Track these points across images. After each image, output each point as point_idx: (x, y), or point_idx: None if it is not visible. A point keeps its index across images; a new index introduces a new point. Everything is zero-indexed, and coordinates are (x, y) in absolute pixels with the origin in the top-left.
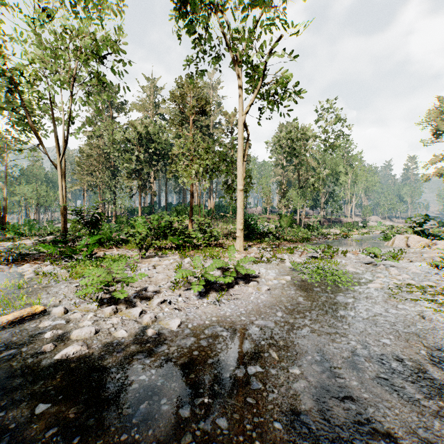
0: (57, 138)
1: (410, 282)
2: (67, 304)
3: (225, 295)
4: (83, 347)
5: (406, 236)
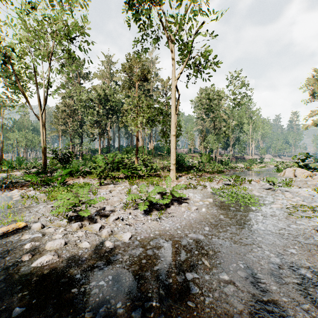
0: (39, 97)
1: (302, 203)
2: (44, 220)
3: (164, 214)
4: (54, 256)
5: (294, 169)
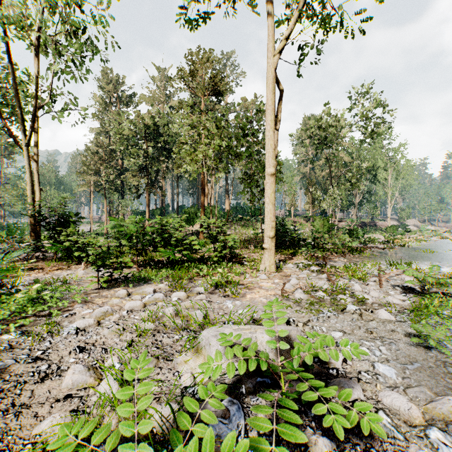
0: (22, 115)
1: None
2: None
3: None
4: None
5: None
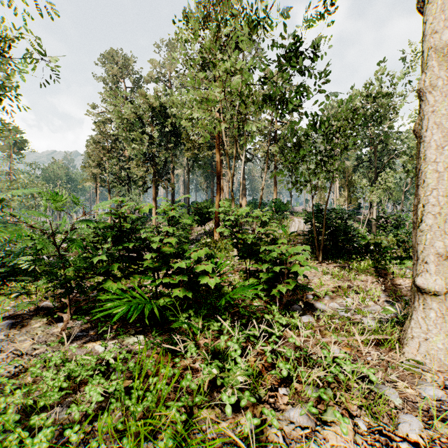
0: None
1: None
2: None
3: None
4: None
5: None
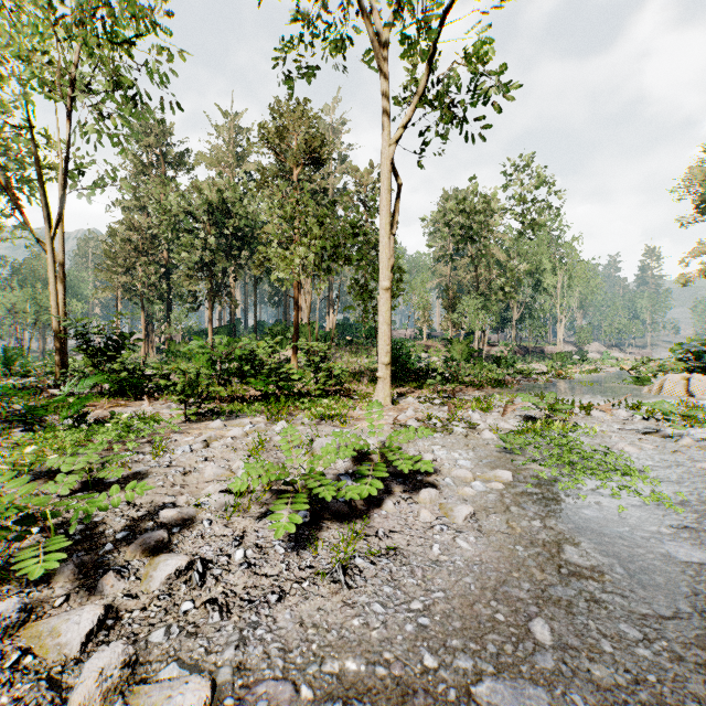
0: (45, 196)
1: None
2: None
3: (361, 538)
4: None
5: (684, 377)
